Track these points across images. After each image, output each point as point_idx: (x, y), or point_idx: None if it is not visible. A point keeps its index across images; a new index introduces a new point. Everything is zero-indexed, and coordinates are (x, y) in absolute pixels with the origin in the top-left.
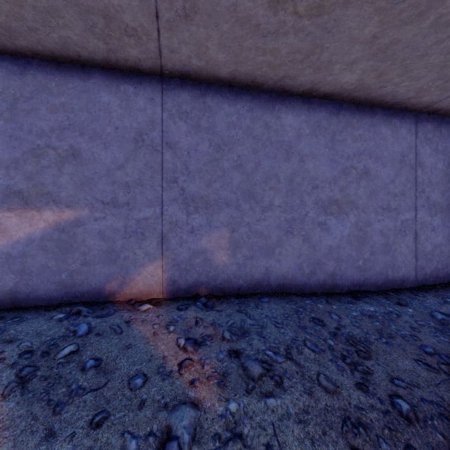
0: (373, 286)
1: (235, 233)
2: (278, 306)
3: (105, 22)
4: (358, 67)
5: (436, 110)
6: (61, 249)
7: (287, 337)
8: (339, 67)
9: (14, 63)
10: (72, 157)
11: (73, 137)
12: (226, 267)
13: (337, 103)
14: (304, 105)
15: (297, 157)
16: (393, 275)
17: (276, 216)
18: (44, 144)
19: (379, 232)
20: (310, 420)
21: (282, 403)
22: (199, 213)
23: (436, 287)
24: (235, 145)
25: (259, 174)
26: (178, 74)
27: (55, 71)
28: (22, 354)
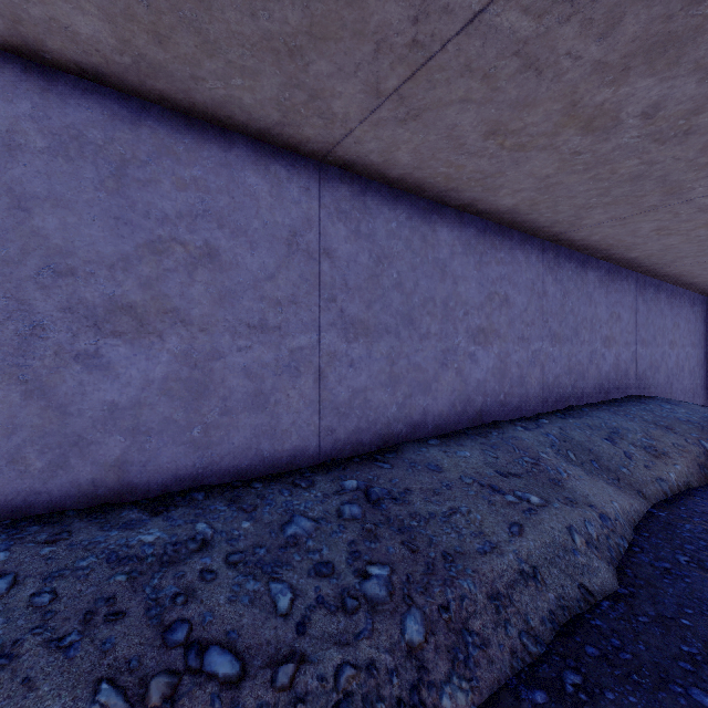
0: (226, 475)
1: None
2: None
3: None
4: None
5: (349, 164)
6: None
7: None
8: None
9: None
10: None
11: None
12: None
13: (135, 99)
14: (30, 79)
15: (5, 196)
16: (273, 450)
17: None
18: None
19: (241, 371)
20: None
21: None
22: None
23: (351, 460)
24: None
25: None
26: None
27: None
28: None
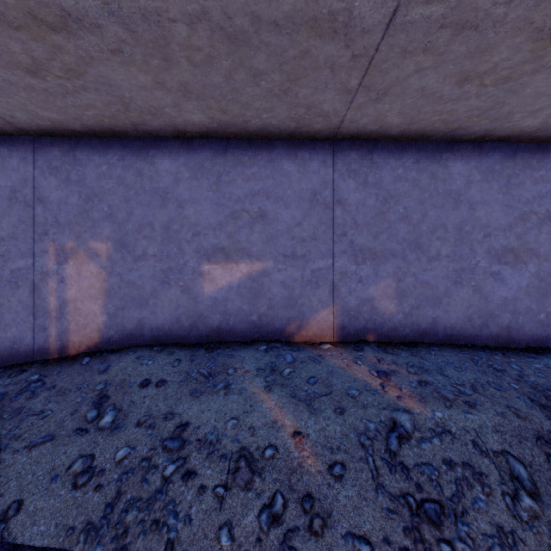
0: None
1: (401, 282)
2: (451, 354)
3: (305, 111)
4: (543, 113)
5: None
6: (252, 295)
7: (470, 378)
8: (520, 115)
9: (219, 145)
10: (260, 217)
11: (261, 201)
12: (392, 315)
13: (513, 144)
14: (475, 150)
15: (467, 205)
16: None
17: (444, 266)
18: (240, 208)
19: None
20: (506, 432)
21: (479, 418)
22: (366, 264)
23: None
24: (401, 197)
25: (426, 224)
26: (349, 137)
27: (248, 147)
28: (257, 370)
